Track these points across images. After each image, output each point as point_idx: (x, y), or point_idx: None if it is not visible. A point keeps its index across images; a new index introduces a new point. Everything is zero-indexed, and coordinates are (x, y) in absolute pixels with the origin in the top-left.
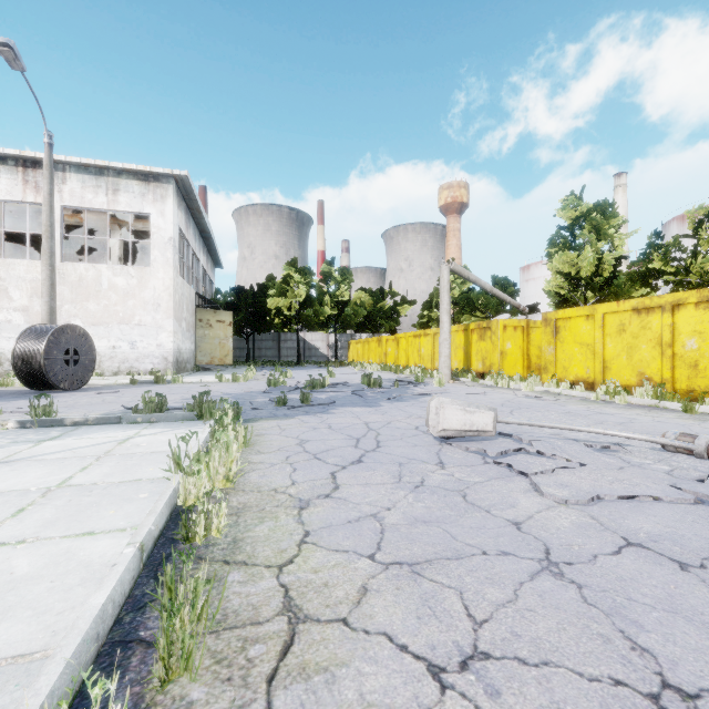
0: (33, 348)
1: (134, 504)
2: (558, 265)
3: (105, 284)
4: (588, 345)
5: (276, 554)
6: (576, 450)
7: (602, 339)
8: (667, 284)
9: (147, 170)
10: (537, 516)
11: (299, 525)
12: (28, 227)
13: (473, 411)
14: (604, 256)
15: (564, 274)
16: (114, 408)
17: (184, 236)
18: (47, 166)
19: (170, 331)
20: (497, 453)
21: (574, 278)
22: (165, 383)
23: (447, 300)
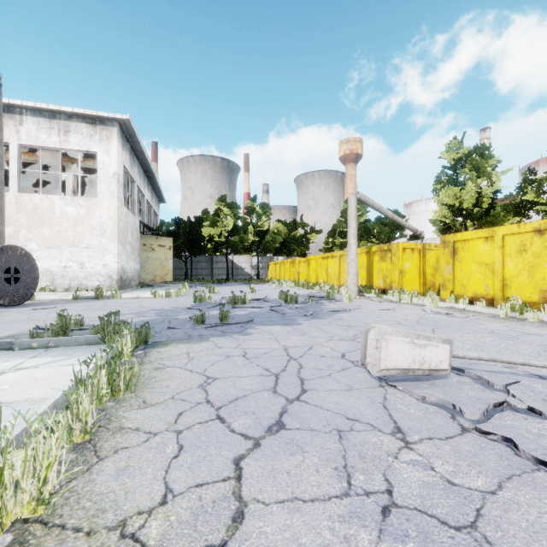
0: None
1: None
2: (444, 198)
3: (58, 212)
4: (487, 264)
5: None
6: None
7: (501, 259)
8: (538, 213)
9: (94, 114)
10: None
11: None
12: None
13: (424, 344)
14: (483, 190)
15: (449, 205)
16: (30, 327)
17: (129, 173)
18: None
19: (114, 253)
20: (481, 415)
21: (457, 209)
22: (105, 299)
23: (354, 225)
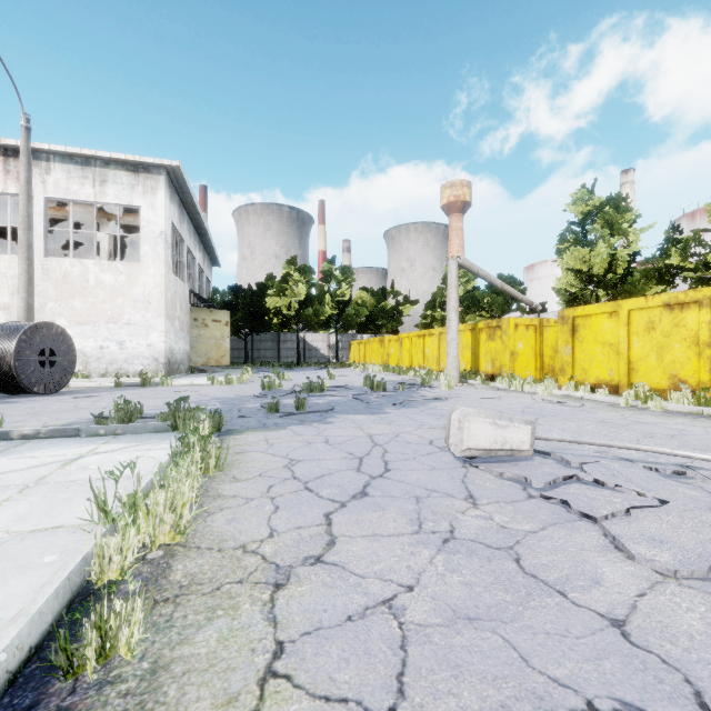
0: (3, 348)
1: (27, 577)
2: (570, 261)
3: (92, 280)
4: (611, 344)
5: (217, 710)
6: (642, 477)
7: (627, 338)
8: (685, 281)
9: (137, 159)
10: (644, 606)
11: (269, 627)
12: (9, 220)
13: (506, 425)
14: (617, 252)
15: (575, 271)
16: (83, 415)
17: (177, 231)
18: (23, 152)
19: (161, 331)
20: (545, 484)
21: (586, 275)
22: (153, 386)
23: (455, 297)
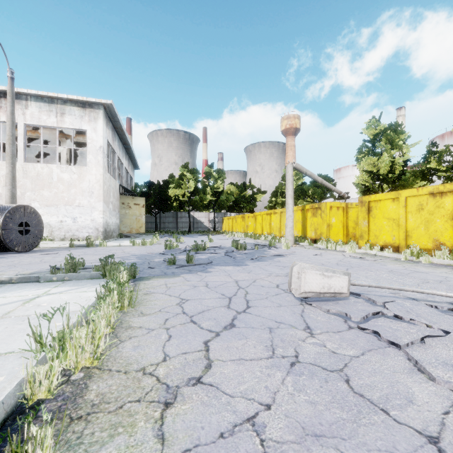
0: None
1: None
2: (365, 166)
3: (55, 178)
4: (394, 219)
5: None
6: (427, 312)
7: (405, 215)
8: (440, 178)
9: (84, 99)
10: (450, 423)
11: (157, 444)
12: (1, 139)
13: (330, 276)
14: (396, 159)
15: (368, 172)
16: (45, 267)
17: (111, 146)
18: (9, 93)
19: (100, 210)
20: (361, 319)
21: (375, 175)
22: (94, 246)
23: (291, 188)
